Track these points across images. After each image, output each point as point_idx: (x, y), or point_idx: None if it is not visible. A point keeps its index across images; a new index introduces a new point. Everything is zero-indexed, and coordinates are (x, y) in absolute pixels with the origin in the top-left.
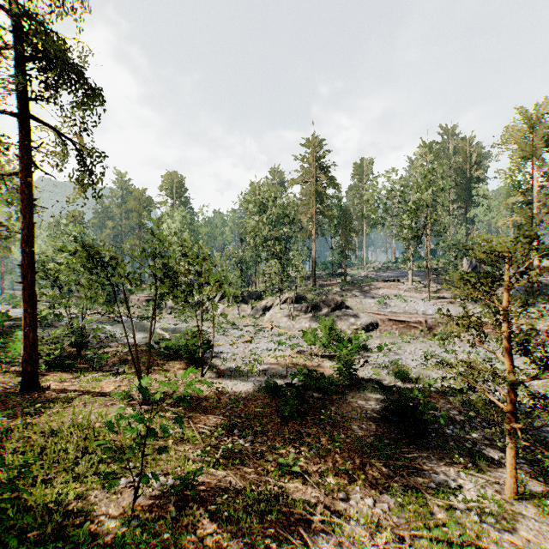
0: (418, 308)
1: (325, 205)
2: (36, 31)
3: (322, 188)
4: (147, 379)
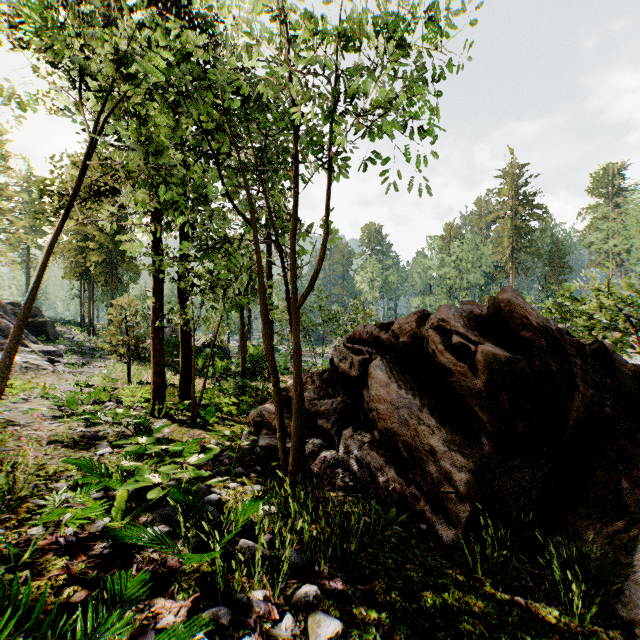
0: (630, 361)
1: (529, 239)
2: (274, 206)
3: (522, 221)
4: (309, 362)
